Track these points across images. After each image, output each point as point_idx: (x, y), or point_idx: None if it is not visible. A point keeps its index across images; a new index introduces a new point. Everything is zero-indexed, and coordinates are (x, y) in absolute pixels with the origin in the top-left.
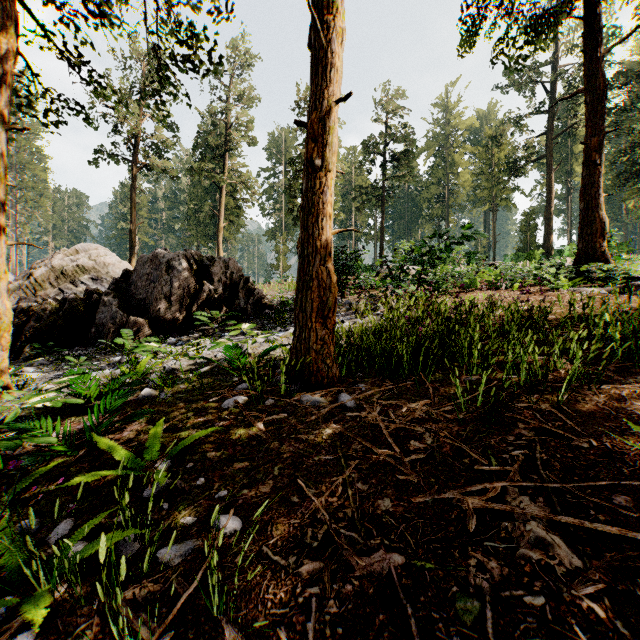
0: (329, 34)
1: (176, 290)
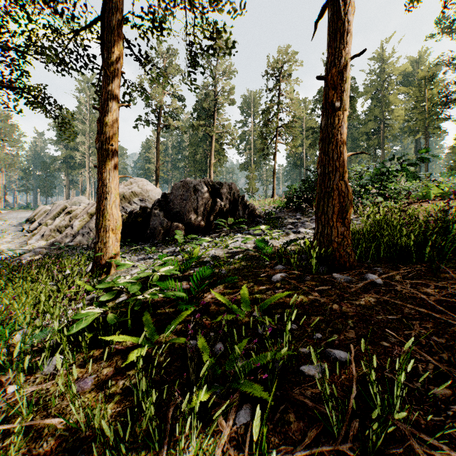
0: (346, 9)
1: (200, 205)
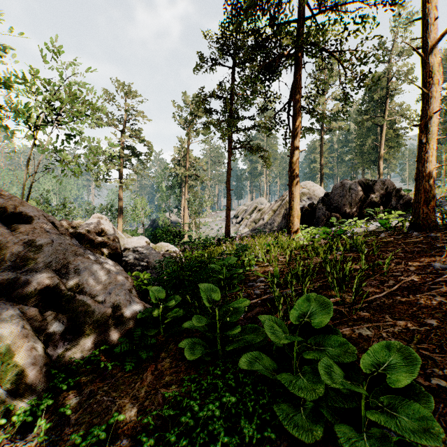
0: (429, 86)
1: (353, 200)
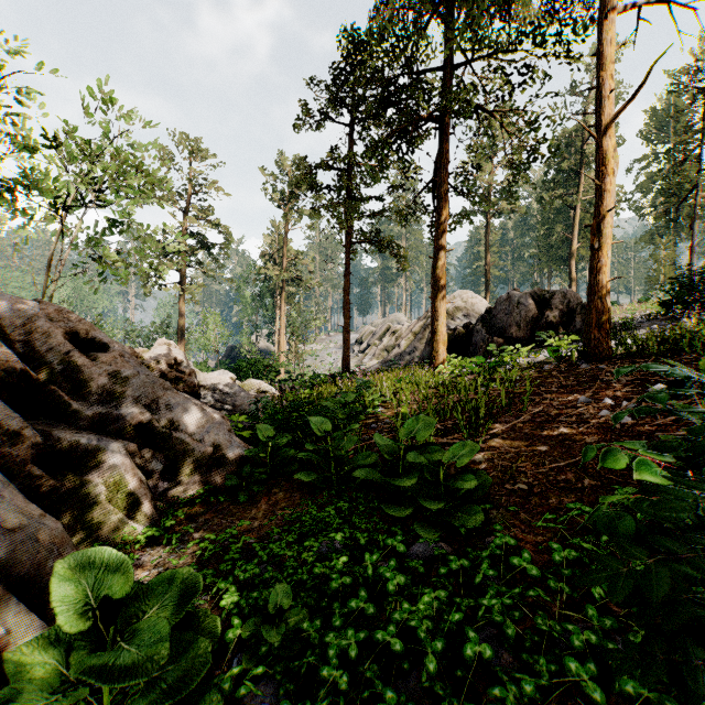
0: (603, 176)
1: (523, 319)
